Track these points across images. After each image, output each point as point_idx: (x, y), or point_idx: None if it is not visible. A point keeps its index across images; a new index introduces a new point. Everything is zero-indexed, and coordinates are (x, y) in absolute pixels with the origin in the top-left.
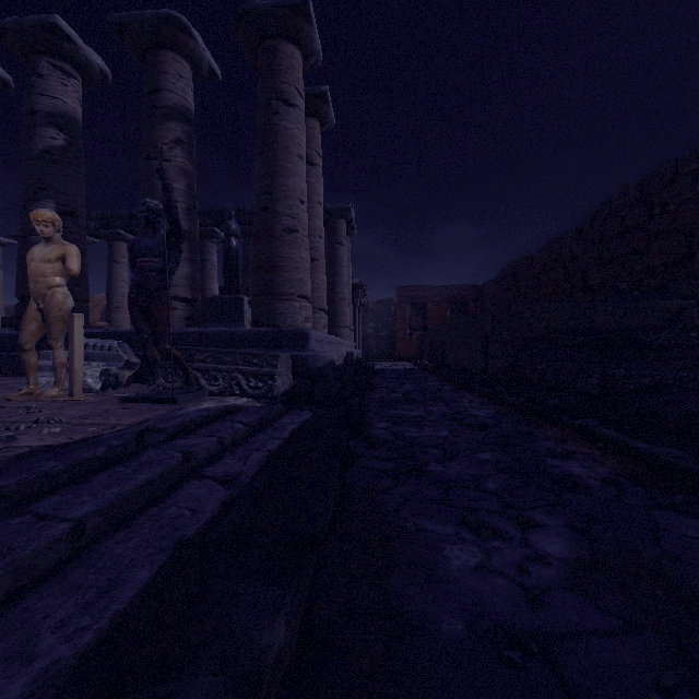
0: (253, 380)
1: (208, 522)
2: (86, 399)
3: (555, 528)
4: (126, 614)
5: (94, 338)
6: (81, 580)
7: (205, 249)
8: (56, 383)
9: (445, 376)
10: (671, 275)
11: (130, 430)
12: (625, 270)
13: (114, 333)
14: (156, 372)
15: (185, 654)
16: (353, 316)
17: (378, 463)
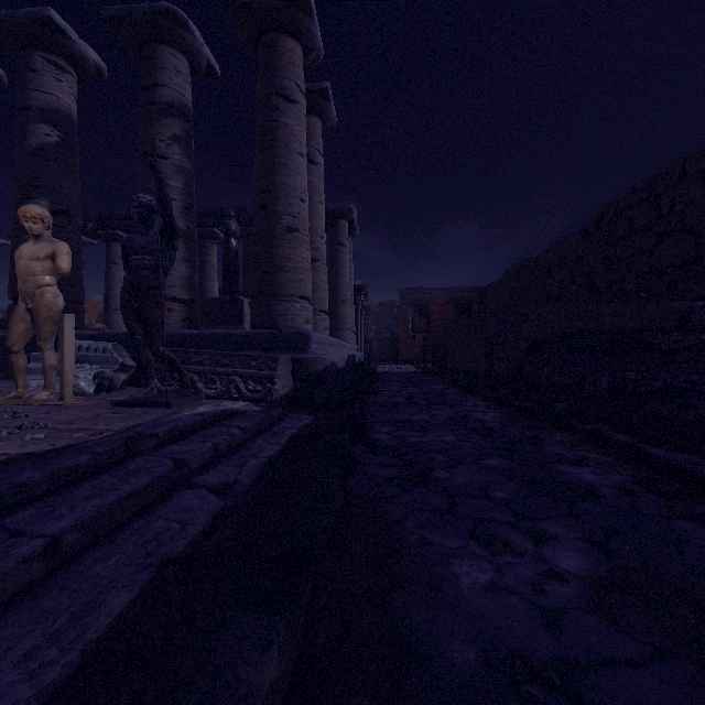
0: (252, 383)
1: (198, 536)
2: (77, 403)
3: (570, 540)
4: (101, 643)
5: (89, 340)
6: (52, 604)
7: (205, 250)
8: (46, 387)
9: (448, 379)
10: (679, 276)
11: (118, 436)
12: (631, 271)
13: (109, 335)
14: (150, 375)
15: (161, 697)
16: (355, 318)
17: (381, 470)
